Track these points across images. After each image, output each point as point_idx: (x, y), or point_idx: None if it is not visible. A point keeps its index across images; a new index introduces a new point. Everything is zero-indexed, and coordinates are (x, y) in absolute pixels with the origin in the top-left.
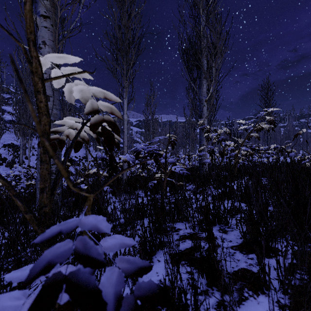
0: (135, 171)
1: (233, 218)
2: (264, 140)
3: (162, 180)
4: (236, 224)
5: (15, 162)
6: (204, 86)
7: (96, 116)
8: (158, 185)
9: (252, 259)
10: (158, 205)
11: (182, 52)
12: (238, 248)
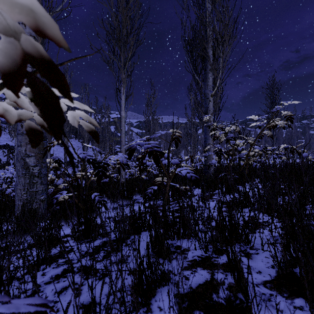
0: (135, 173)
1: (254, 234)
2: (266, 141)
3: (164, 185)
4: (261, 244)
5: (10, 164)
6: (210, 79)
7: (3, 43)
8: (159, 190)
9: (302, 310)
10: (159, 217)
11: (185, 42)
12: (274, 286)
